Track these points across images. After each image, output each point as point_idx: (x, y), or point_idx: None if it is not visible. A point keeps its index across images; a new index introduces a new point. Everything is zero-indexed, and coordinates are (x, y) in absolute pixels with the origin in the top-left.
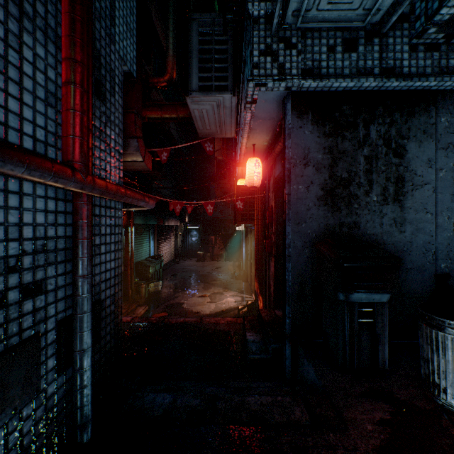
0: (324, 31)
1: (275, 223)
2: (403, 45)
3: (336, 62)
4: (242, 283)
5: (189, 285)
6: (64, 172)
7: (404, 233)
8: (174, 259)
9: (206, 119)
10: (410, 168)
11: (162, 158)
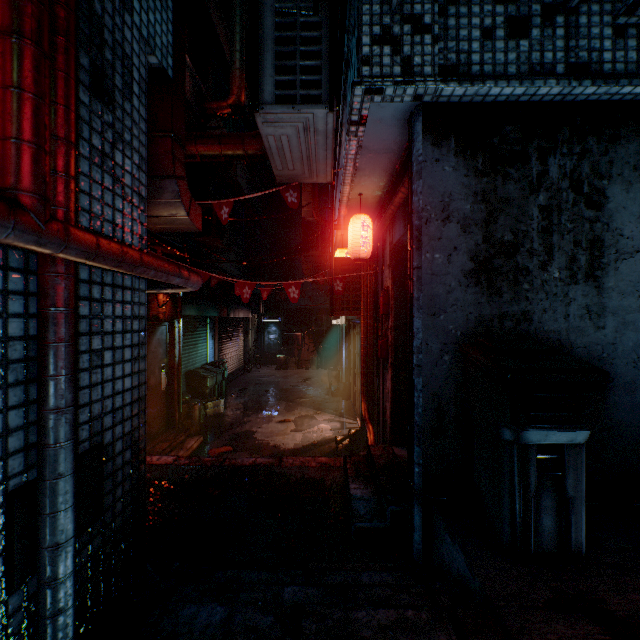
0: (476, 5)
1: (393, 314)
2: (604, 27)
3: (495, 54)
4: (342, 401)
5: (265, 405)
6: None
7: (603, 330)
8: (243, 366)
9: (287, 152)
10: (612, 226)
11: (221, 215)
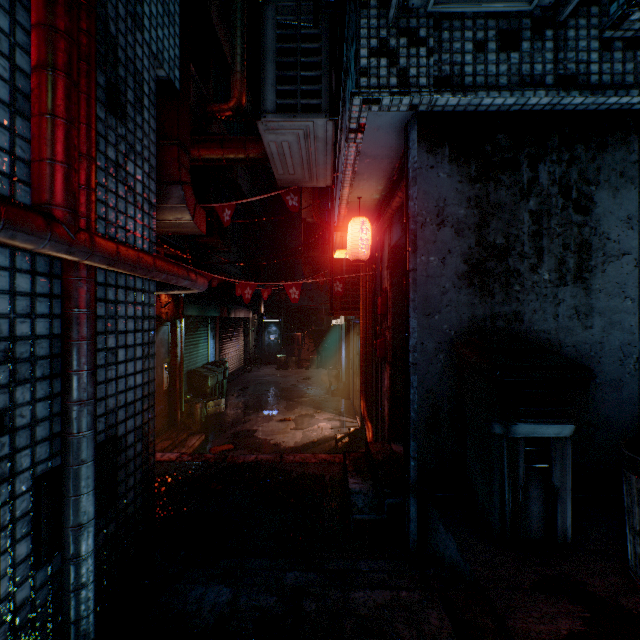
0: (469, 19)
1: (391, 315)
2: (591, 41)
3: (487, 66)
4: (342, 401)
5: (265, 404)
6: (27, 220)
7: (591, 330)
8: (243, 366)
9: (287, 158)
10: (600, 230)
11: (224, 218)
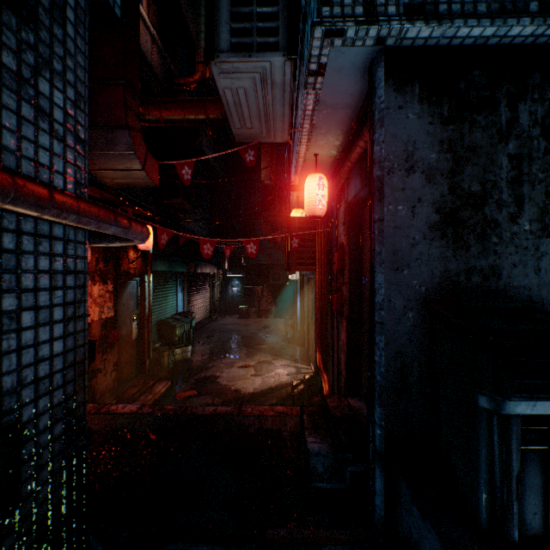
0: None
1: (348, 270)
2: None
3: None
4: (297, 348)
5: (228, 351)
6: None
7: None
8: (209, 315)
9: (244, 108)
10: None
11: (183, 175)
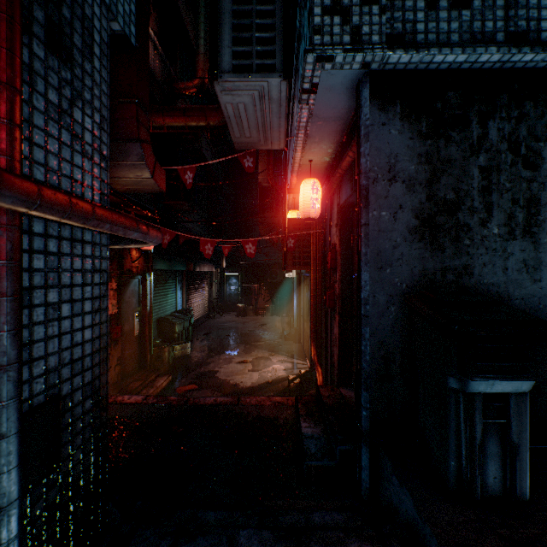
0: None
1: (340, 268)
2: None
3: (439, 23)
4: (293, 344)
5: (226, 347)
6: None
7: (540, 283)
8: (208, 313)
9: (244, 120)
10: None
11: (185, 179)
